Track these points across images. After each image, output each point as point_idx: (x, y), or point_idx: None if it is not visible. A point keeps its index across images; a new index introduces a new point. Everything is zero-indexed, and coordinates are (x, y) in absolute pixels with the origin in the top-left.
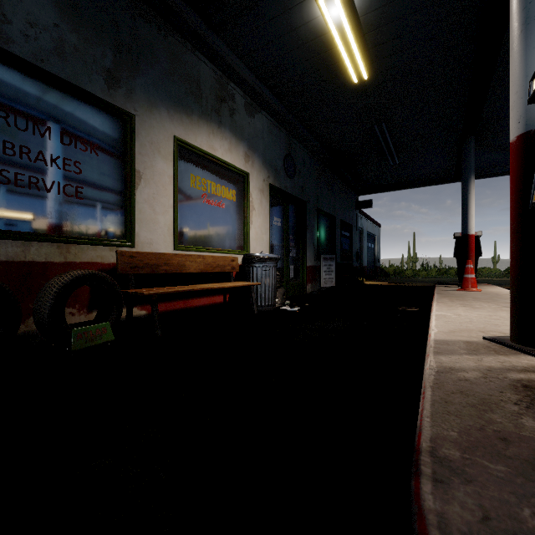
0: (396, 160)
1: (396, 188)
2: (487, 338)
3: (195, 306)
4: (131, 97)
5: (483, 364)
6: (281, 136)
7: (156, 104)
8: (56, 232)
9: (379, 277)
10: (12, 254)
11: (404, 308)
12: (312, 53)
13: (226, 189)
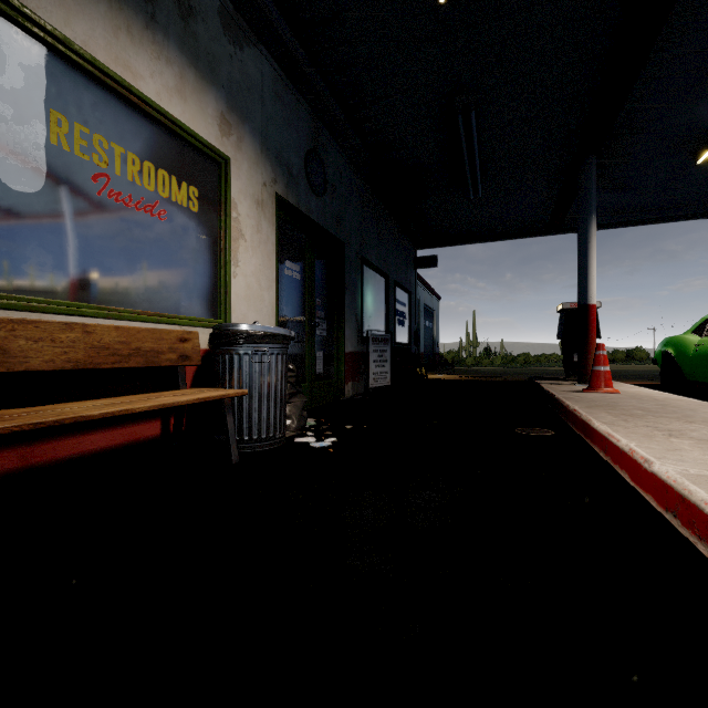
0: (479, 191)
1: (471, 240)
2: None
3: (64, 457)
4: None
5: None
6: (300, 113)
7: None
8: None
9: (440, 367)
10: None
11: (528, 432)
12: None
13: (170, 179)
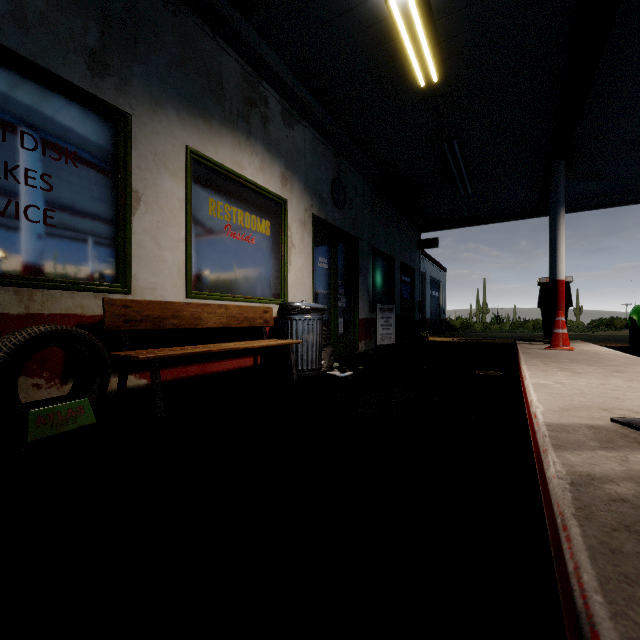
0: (469, 189)
1: (467, 224)
2: (619, 420)
3: (215, 371)
4: (126, 90)
5: (634, 468)
6: (327, 155)
7: (162, 102)
8: (13, 272)
9: (445, 331)
10: None
11: (483, 373)
12: (367, 46)
13: (257, 219)
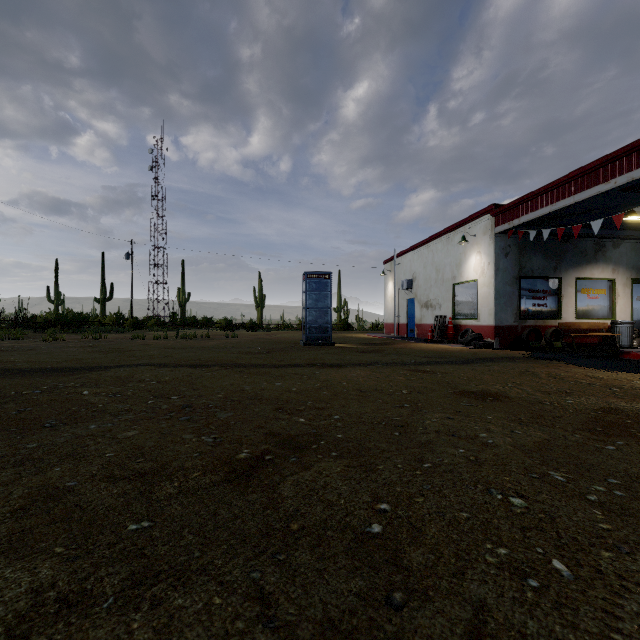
0: None
1: None
2: None
3: (583, 342)
4: (560, 271)
5: None
6: None
7: (568, 269)
8: (541, 317)
9: None
10: (535, 324)
11: None
12: None
13: (599, 290)
